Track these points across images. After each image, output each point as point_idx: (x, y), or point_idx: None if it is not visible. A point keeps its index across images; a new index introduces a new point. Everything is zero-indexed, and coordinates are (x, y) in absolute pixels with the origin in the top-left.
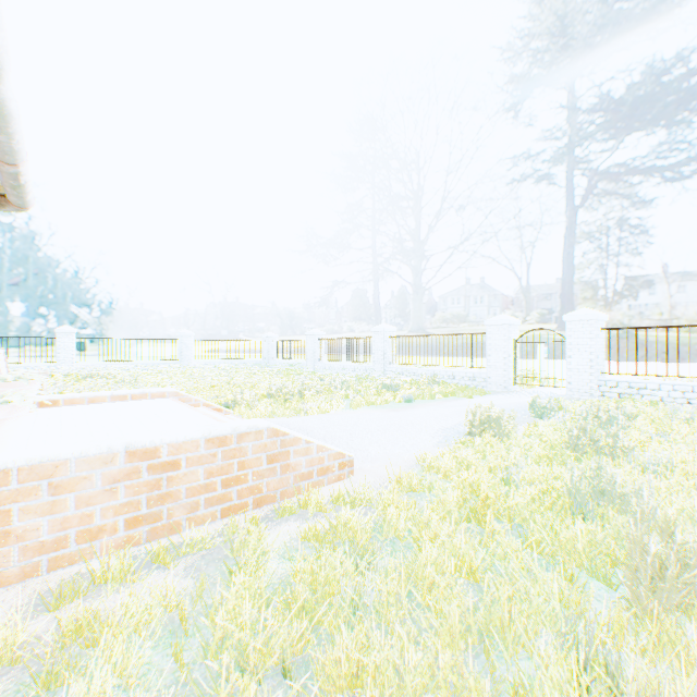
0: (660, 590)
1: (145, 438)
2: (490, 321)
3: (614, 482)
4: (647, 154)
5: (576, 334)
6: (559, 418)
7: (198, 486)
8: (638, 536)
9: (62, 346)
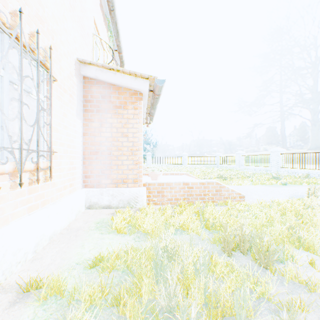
0: None
1: (186, 180)
2: None
3: None
4: None
5: None
6: None
7: (197, 194)
8: None
9: (148, 159)
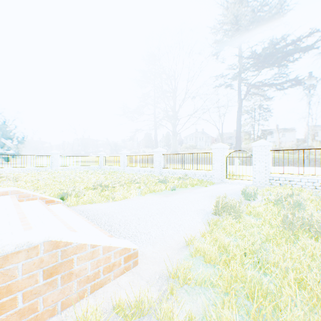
0: None
1: None
2: (214, 146)
3: None
4: (274, 75)
5: (258, 153)
6: (258, 199)
7: None
8: None
9: None
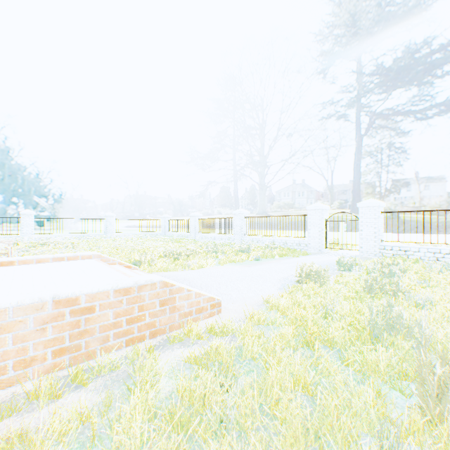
0: (444, 401)
1: (68, 290)
2: (310, 207)
3: (401, 318)
4: (406, 102)
5: (365, 216)
6: (356, 271)
7: (109, 324)
8: (427, 361)
9: (25, 223)
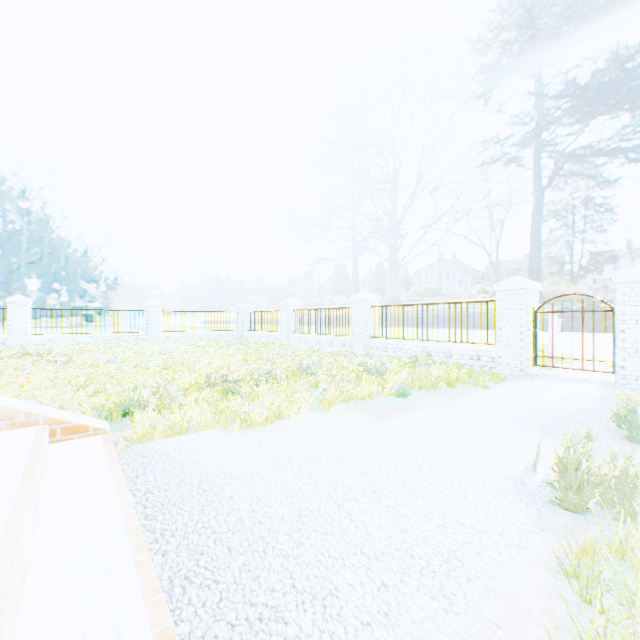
0: None
1: None
2: (501, 286)
3: None
4: (629, 124)
5: (633, 301)
6: None
7: None
8: None
9: (14, 318)
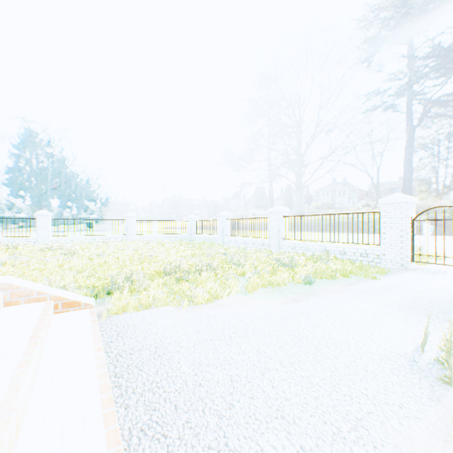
0: None
1: None
2: (385, 200)
3: None
4: None
5: None
6: None
7: None
8: None
9: (41, 225)
